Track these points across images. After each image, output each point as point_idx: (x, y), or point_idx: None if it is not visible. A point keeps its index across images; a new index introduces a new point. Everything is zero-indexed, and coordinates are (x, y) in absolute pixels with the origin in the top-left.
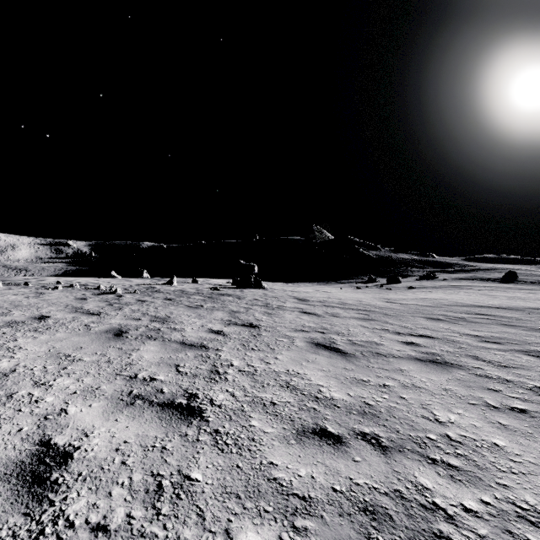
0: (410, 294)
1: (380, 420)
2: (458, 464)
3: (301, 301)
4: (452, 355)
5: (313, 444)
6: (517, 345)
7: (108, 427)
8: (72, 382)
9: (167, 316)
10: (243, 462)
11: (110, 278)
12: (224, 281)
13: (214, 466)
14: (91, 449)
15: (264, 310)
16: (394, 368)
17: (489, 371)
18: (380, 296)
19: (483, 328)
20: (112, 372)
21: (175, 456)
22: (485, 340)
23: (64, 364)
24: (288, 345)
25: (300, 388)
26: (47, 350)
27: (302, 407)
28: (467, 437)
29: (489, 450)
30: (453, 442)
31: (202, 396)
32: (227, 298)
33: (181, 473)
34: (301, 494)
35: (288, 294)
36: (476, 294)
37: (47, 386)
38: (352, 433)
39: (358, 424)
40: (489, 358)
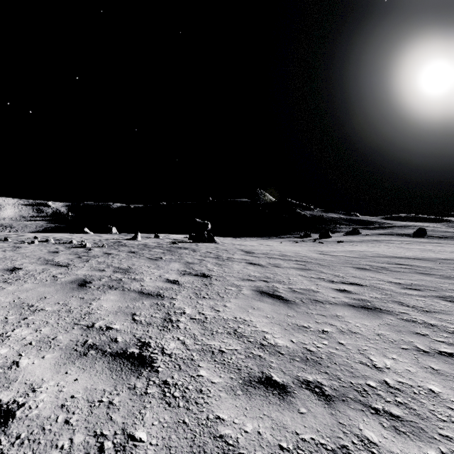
0: (339, 247)
1: (322, 367)
2: (400, 413)
3: (248, 253)
4: (380, 301)
5: (259, 394)
6: (434, 291)
7: (57, 380)
8: (30, 333)
9: (129, 267)
10: (189, 417)
11: (83, 233)
12: (182, 236)
13: (160, 422)
14: (35, 406)
15: (215, 261)
16: (331, 314)
17: (414, 316)
18: (315, 249)
19: (403, 276)
20: (71, 322)
21: (121, 411)
22: (407, 287)
23: (25, 315)
24: (236, 293)
25: (247, 335)
26: (12, 300)
27: (248, 354)
28: (404, 383)
29: (427, 397)
30: (392, 389)
31: (154, 345)
32: (183, 251)
33: (125, 432)
34: (248, 453)
35: (236, 247)
36: (394, 247)
37: (4, 337)
38: (296, 381)
39: (301, 372)
40: (413, 303)
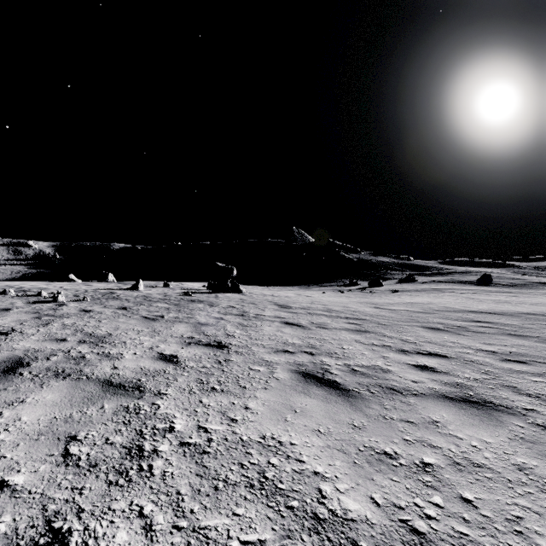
0: (395, 298)
1: None
2: None
3: (282, 308)
4: (485, 387)
5: None
6: None
7: None
8: None
9: (107, 334)
10: None
11: (67, 281)
12: (199, 285)
13: None
14: None
15: (239, 320)
16: (422, 418)
17: None
18: (366, 301)
19: (493, 340)
20: None
21: None
22: (507, 358)
23: None
24: (266, 378)
25: (285, 488)
26: None
27: None
28: None
29: None
30: None
31: (77, 543)
32: (197, 305)
33: None
34: None
35: (267, 299)
36: (461, 298)
37: None
38: None
39: None
40: (532, 389)
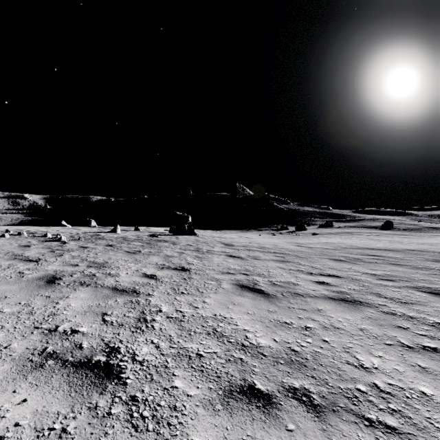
0: (315, 239)
1: (308, 370)
2: (395, 424)
3: (227, 246)
4: (359, 293)
5: (241, 408)
6: (408, 282)
7: (1, 402)
8: None
9: (105, 262)
10: None
11: (60, 226)
12: (162, 229)
13: None
14: None
15: (195, 254)
16: (312, 308)
17: (393, 308)
18: (292, 241)
19: (377, 267)
20: (30, 325)
21: None
22: (382, 278)
23: None
24: (216, 288)
25: (227, 335)
26: None
27: (229, 358)
28: (395, 386)
29: (420, 401)
30: (383, 394)
31: (124, 351)
32: (163, 244)
33: None
34: None
35: (216, 239)
36: (365, 239)
37: None
38: (281, 389)
39: (286, 377)
40: (390, 295)
